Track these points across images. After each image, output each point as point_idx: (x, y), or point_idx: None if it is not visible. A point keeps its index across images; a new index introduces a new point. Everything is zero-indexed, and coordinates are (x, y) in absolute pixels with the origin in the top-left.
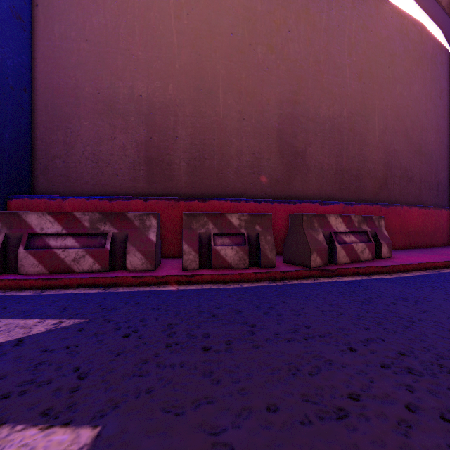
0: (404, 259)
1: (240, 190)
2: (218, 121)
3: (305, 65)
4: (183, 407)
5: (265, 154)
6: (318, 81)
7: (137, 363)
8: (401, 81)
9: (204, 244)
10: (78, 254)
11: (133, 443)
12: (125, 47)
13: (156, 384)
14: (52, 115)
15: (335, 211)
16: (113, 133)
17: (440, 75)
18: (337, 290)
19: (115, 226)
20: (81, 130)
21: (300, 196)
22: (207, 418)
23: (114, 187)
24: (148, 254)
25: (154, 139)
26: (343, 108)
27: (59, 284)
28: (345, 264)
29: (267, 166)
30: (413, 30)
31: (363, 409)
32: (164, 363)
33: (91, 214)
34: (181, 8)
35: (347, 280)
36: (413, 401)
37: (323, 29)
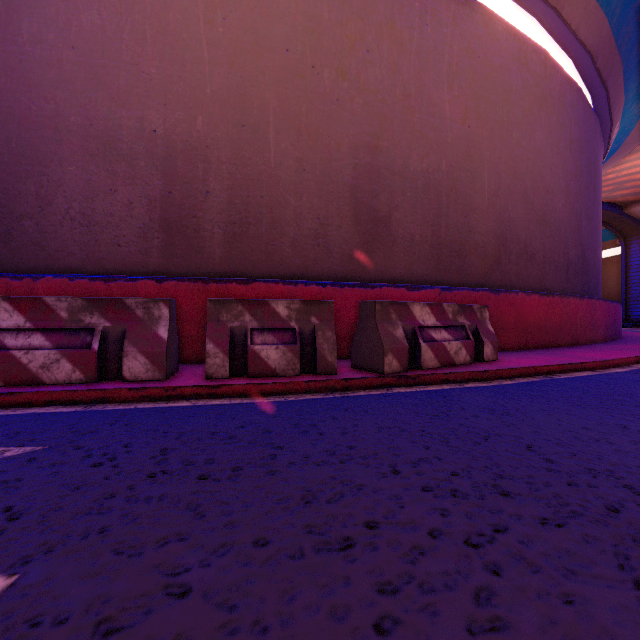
0: (513, 362)
1: (299, 268)
2: (267, 171)
3: (390, 98)
4: (142, 547)
5: (334, 219)
6: (407, 121)
7: (99, 499)
8: (519, 126)
9: (239, 342)
10: (49, 357)
11: (58, 591)
12: (131, 60)
13: (116, 522)
14: (18, 155)
15: (428, 299)
16: (113, 185)
17: (570, 121)
18: (411, 402)
19: (107, 318)
20: (63, 178)
21: (383, 278)
22: (170, 558)
23: (114, 262)
24: (156, 358)
25: (174, 194)
26: (441, 160)
27: (17, 401)
28: (433, 369)
29: (337, 237)
30: (535, 59)
31: (375, 538)
32: (138, 496)
33: (71, 299)
34: (215, 10)
35: (430, 390)
36: (441, 526)
37: (415, 51)
